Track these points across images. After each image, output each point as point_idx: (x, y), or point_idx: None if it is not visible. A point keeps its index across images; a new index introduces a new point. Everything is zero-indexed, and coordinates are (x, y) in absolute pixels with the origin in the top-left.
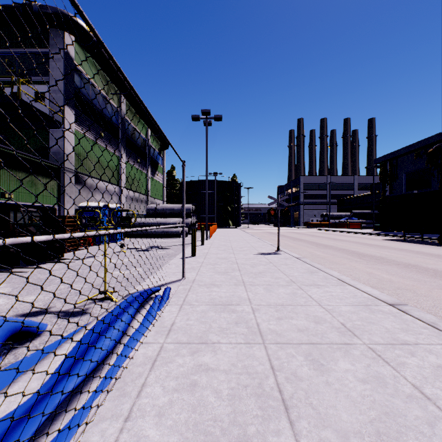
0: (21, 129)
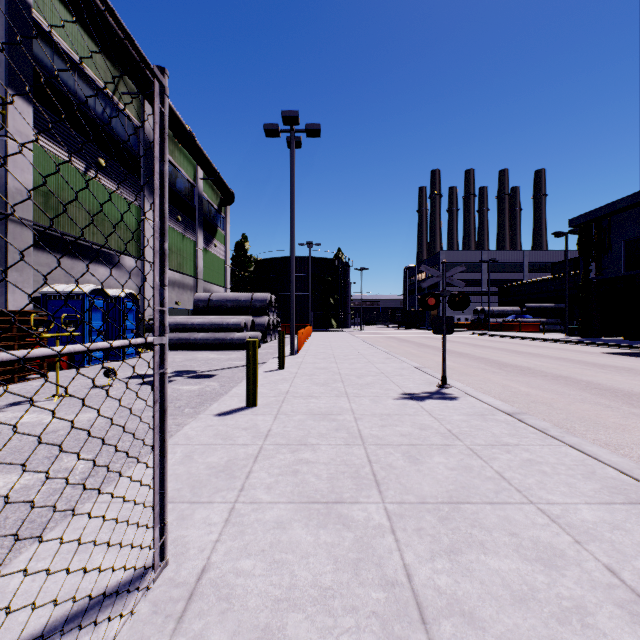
0: None
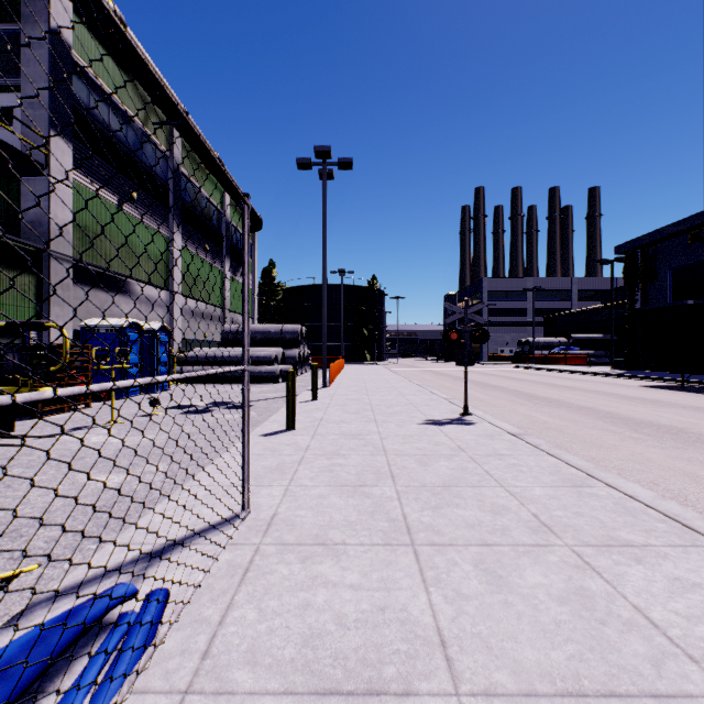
0: None
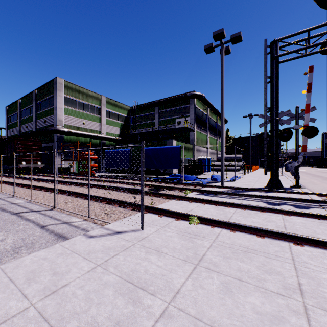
0: (180, 133)
